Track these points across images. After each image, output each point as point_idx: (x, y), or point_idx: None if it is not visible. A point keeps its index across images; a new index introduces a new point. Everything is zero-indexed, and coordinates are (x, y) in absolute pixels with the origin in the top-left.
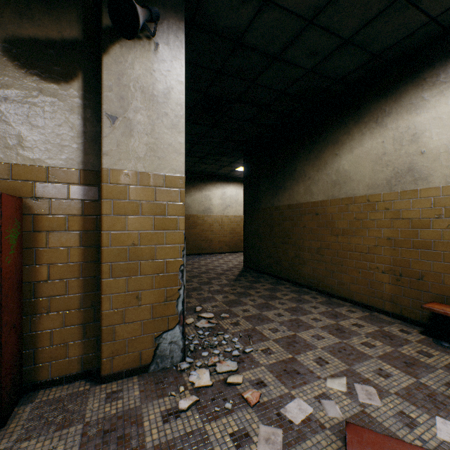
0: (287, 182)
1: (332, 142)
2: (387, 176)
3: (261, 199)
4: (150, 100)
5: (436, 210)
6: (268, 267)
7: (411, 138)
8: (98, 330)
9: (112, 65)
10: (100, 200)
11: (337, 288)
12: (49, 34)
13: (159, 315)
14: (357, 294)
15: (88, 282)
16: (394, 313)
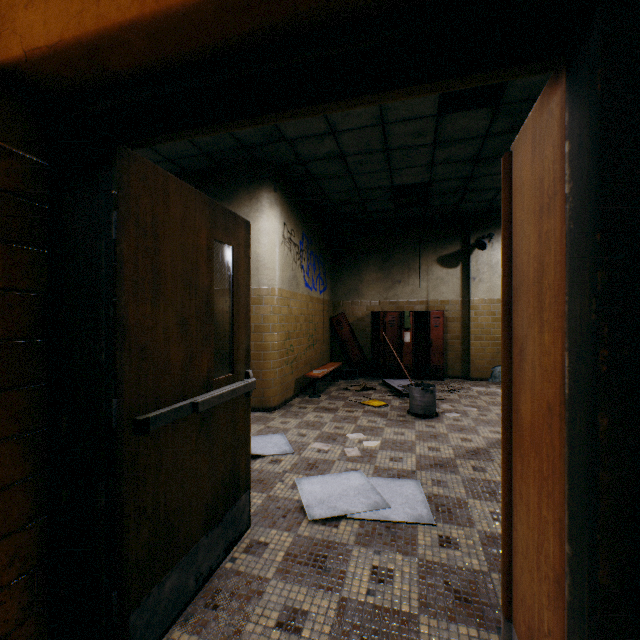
0: None
1: None
2: None
3: None
4: (489, 268)
5: None
6: None
7: None
8: (467, 362)
9: (473, 258)
10: (469, 311)
11: None
12: (450, 252)
13: (493, 358)
14: None
15: (463, 342)
16: None
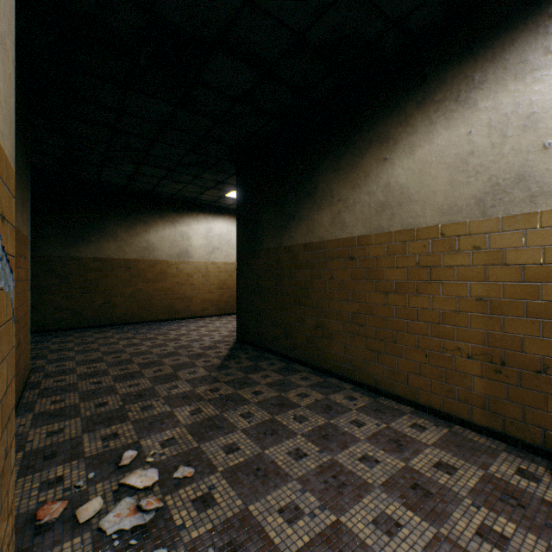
0: (303, 208)
1: (379, 139)
2: (478, 191)
3: (263, 235)
4: None
5: None
6: (273, 342)
7: (524, 123)
8: None
9: None
10: None
11: (387, 380)
12: None
13: None
14: (422, 391)
15: None
16: (491, 429)
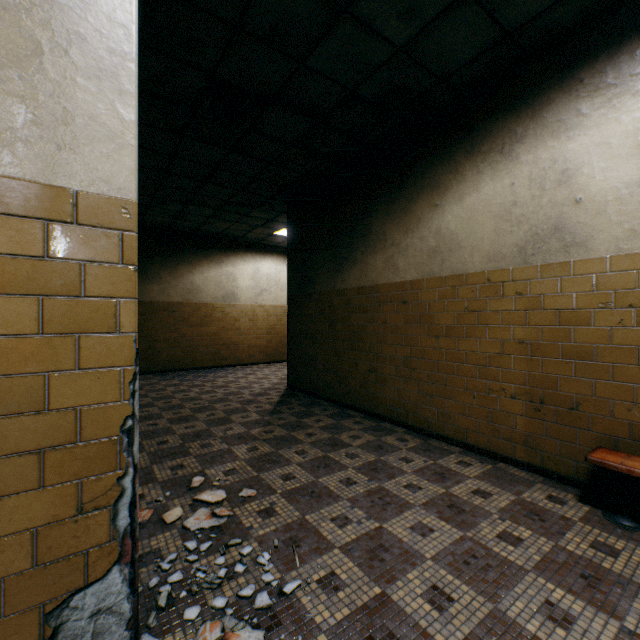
0: (356, 251)
1: (430, 185)
2: (520, 239)
3: (316, 278)
4: None
5: (602, 295)
6: (326, 388)
7: (560, 178)
8: None
9: None
10: None
11: (438, 423)
12: None
13: (58, 552)
14: (470, 432)
15: None
16: (532, 465)
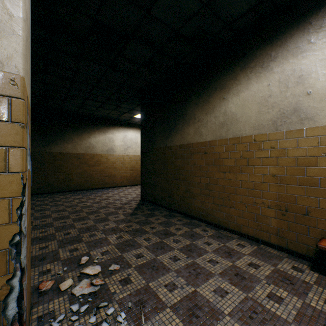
0: (178, 124)
1: (220, 87)
2: (273, 116)
3: (156, 140)
4: None
5: (323, 148)
6: (162, 200)
7: (297, 80)
8: None
9: None
10: None
11: (225, 221)
12: None
13: None
14: (244, 226)
15: None
16: (280, 246)
